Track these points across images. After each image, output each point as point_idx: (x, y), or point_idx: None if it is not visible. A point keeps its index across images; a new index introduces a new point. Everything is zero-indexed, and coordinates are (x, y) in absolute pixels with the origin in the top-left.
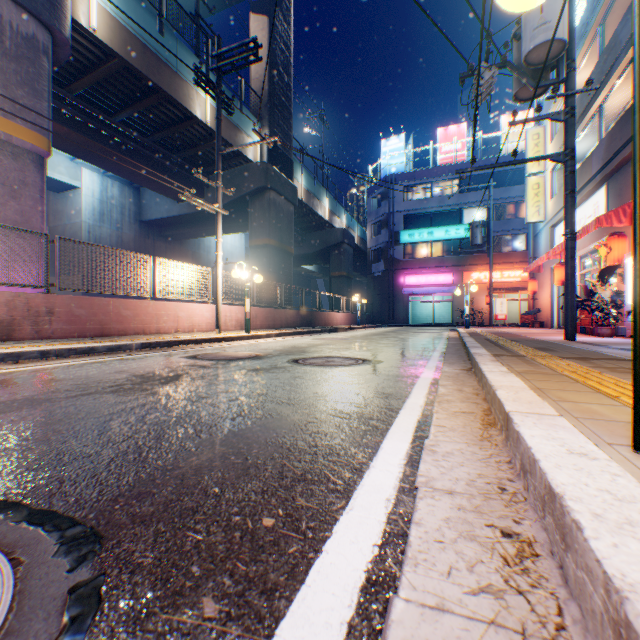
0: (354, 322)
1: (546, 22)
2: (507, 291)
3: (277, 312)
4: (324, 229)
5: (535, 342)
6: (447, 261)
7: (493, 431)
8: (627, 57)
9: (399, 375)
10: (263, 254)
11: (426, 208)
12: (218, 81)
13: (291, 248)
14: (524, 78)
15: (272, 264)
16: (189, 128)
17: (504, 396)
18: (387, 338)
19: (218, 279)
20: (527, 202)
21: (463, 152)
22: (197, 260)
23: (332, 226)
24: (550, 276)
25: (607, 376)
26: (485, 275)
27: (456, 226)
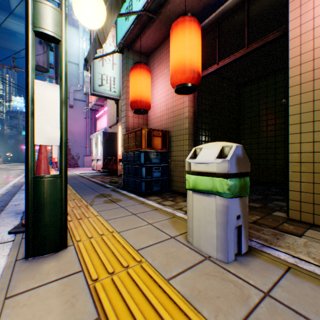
0: (5, 161)
1: None
2: None
3: None
4: None
5: None
6: None
7: None
8: None
9: None
10: None
11: None
12: None
13: None
14: None
15: None
16: None
17: None
18: None
19: None
20: None
21: None
22: None
23: None
24: None
25: None
26: None
27: None
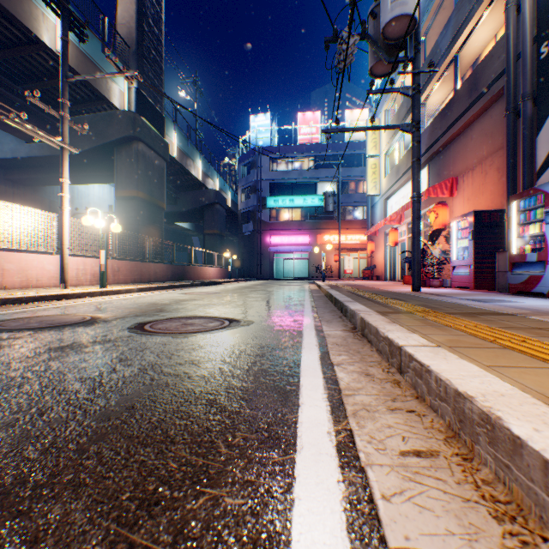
0: (226, 276)
1: None
2: (350, 251)
3: (145, 266)
4: (198, 189)
5: (393, 294)
6: (305, 225)
7: None
8: (446, 63)
9: (276, 345)
10: (131, 206)
11: (288, 179)
12: None
13: (163, 203)
14: (380, 52)
15: (141, 217)
16: (35, 55)
17: None
18: (257, 291)
19: (64, 226)
20: (368, 178)
21: (317, 135)
22: (56, 210)
23: (206, 187)
24: (384, 239)
25: None
26: (334, 238)
27: (312, 196)
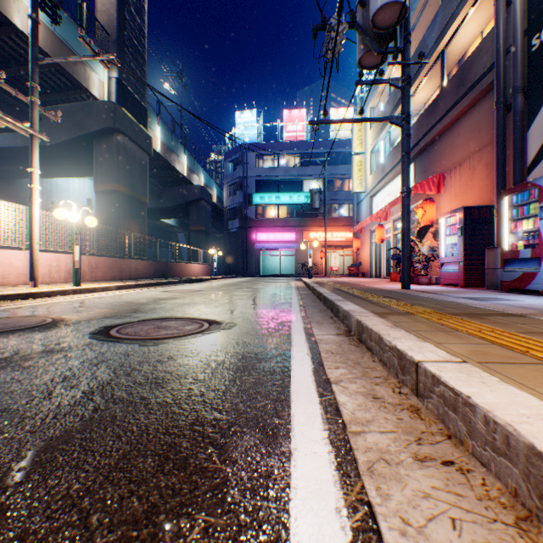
0: (212, 273)
1: None
2: (336, 248)
3: (126, 262)
4: (183, 185)
5: (384, 292)
6: (291, 222)
7: None
8: (432, 59)
9: (260, 355)
10: (111, 200)
11: (275, 176)
12: None
13: (145, 198)
14: (370, 41)
15: (122, 212)
16: (6, 38)
17: None
18: (242, 289)
19: (34, 219)
20: (353, 176)
21: (303, 133)
22: None
23: (191, 183)
24: (370, 236)
25: None
26: (320, 235)
27: (298, 193)
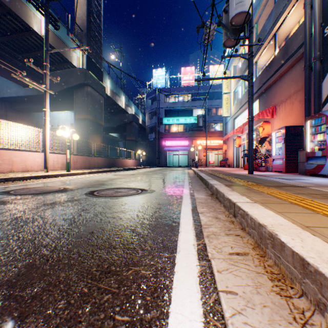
0: (139, 165)
1: (242, 1)
2: (212, 150)
3: (92, 159)
4: (122, 114)
5: (237, 175)
6: (186, 134)
7: (298, 299)
8: (269, 38)
9: (167, 203)
10: (83, 124)
11: (176, 107)
12: (46, 4)
13: (102, 122)
14: (229, 33)
15: (89, 130)
16: (29, 37)
17: (301, 249)
18: (157, 173)
19: (46, 136)
20: (223, 106)
21: (193, 81)
22: (40, 126)
23: (127, 112)
24: (233, 142)
25: (322, 203)
26: (203, 142)
27: (190, 117)
